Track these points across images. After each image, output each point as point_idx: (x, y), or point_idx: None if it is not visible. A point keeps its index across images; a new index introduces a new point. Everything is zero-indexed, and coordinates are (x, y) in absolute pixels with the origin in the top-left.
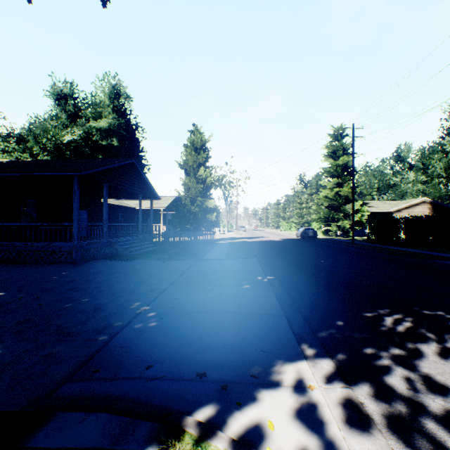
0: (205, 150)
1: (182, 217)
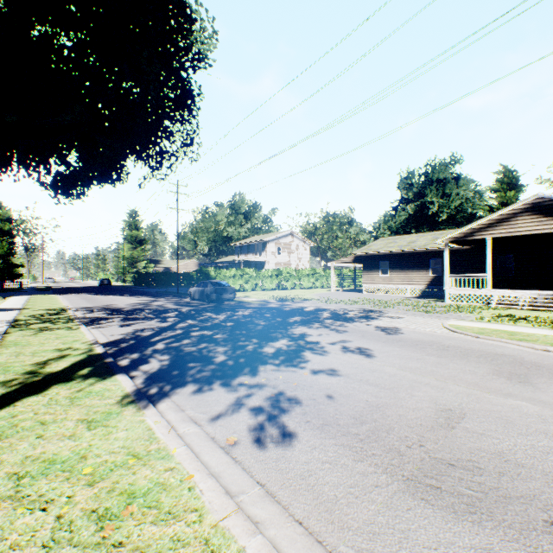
0: (11, 220)
1: None
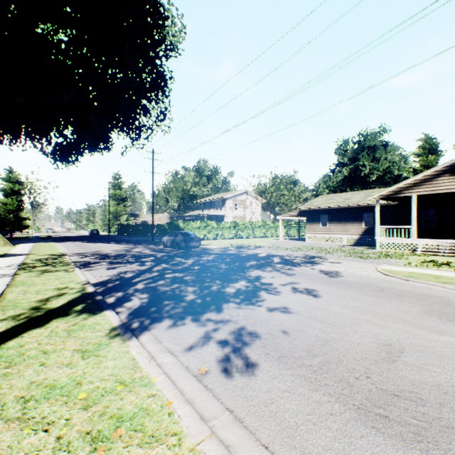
0: (20, 182)
1: (2, 223)
